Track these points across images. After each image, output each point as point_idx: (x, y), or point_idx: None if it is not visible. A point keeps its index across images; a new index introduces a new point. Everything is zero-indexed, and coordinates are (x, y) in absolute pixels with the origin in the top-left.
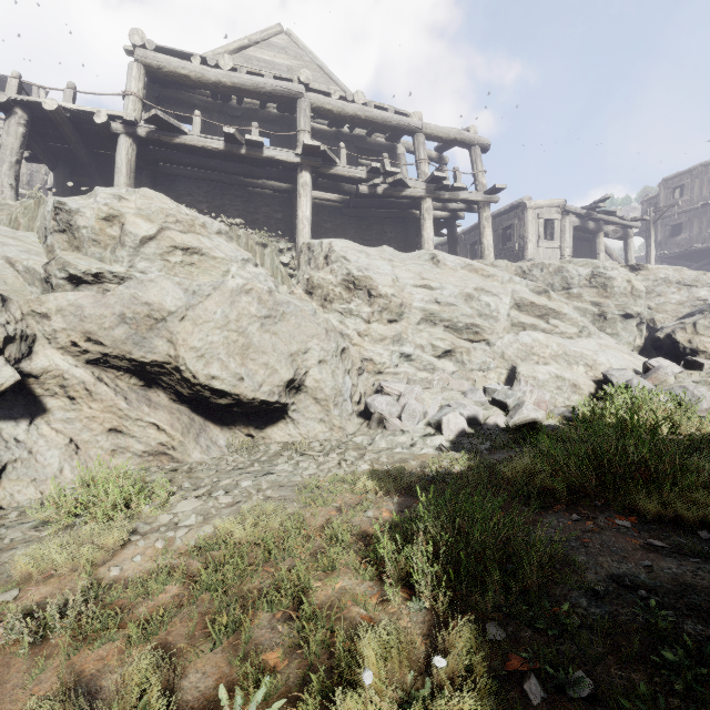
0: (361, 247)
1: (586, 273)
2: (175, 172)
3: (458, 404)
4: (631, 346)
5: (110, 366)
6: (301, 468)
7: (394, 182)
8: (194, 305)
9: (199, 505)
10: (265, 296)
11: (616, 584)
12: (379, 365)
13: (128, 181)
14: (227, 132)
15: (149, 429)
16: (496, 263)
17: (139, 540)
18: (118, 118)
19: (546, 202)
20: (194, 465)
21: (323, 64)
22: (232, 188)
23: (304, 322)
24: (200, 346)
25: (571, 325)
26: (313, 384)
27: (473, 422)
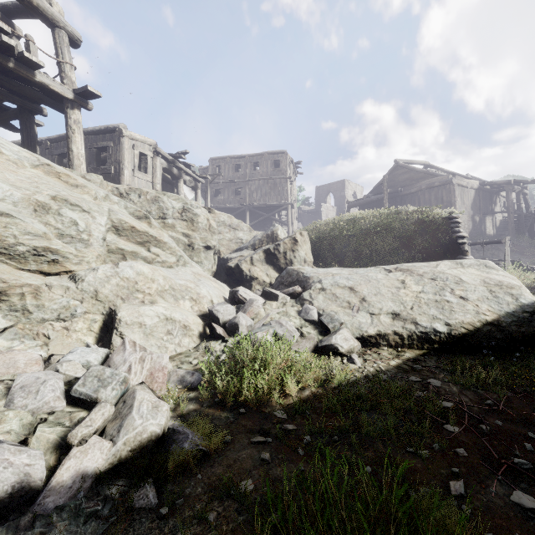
0: None
1: (179, 207)
2: None
3: None
4: (210, 272)
5: None
6: None
7: None
8: None
9: None
10: None
11: None
12: None
13: None
14: None
15: None
16: (89, 177)
17: None
18: None
19: (141, 137)
20: None
21: None
22: None
23: None
24: None
25: (171, 254)
26: None
27: (12, 502)
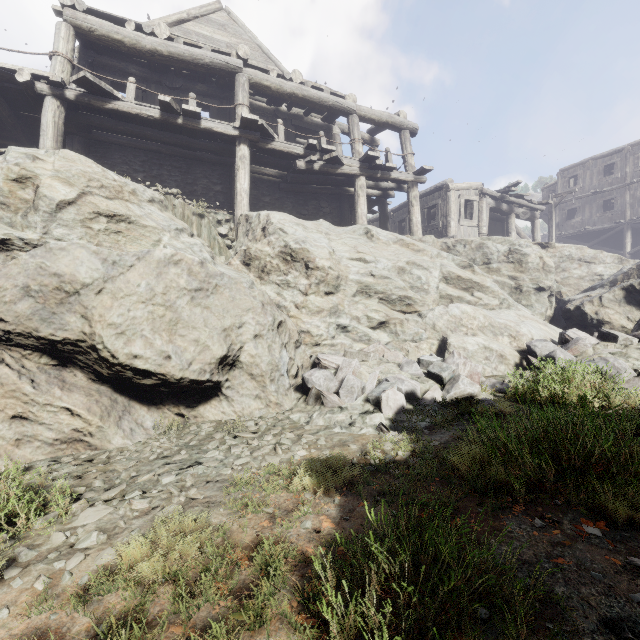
0: (298, 220)
1: (504, 249)
2: (110, 140)
3: (396, 379)
4: (543, 316)
5: (14, 344)
6: (232, 456)
7: (330, 159)
8: (114, 277)
9: (106, 513)
10: (196, 268)
11: (615, 636)
12: (317, 337)
13: (54, 145)
14: (163, 100)
15: (61, 415)
16: (424, 239)
17: (14, 579)
18: (43, 78)
19: (466, 185)
20: (114, 453)
21: (262, 44)
22: (170, 158)
23: (239, 295)
24: (120, 322)
25: (493, 297)
26: (248, 359)
27: (411, 397)
